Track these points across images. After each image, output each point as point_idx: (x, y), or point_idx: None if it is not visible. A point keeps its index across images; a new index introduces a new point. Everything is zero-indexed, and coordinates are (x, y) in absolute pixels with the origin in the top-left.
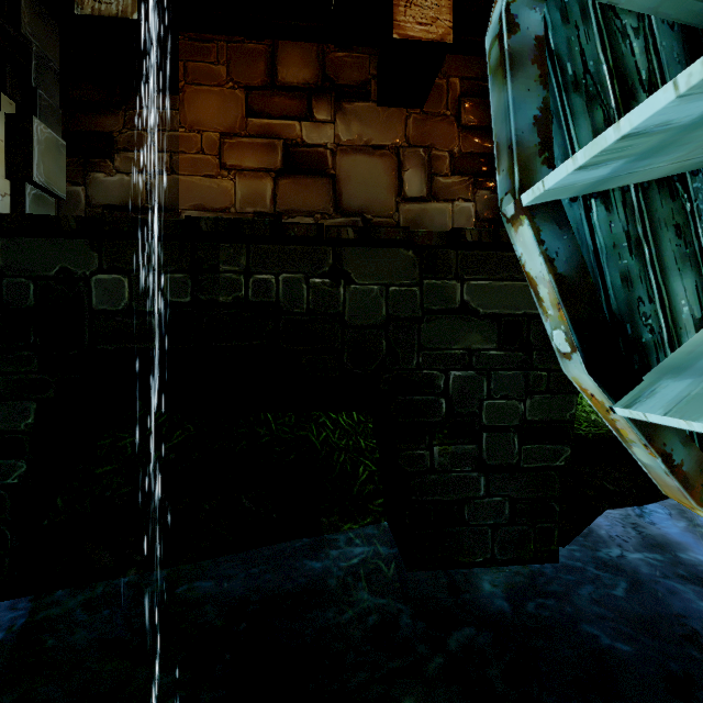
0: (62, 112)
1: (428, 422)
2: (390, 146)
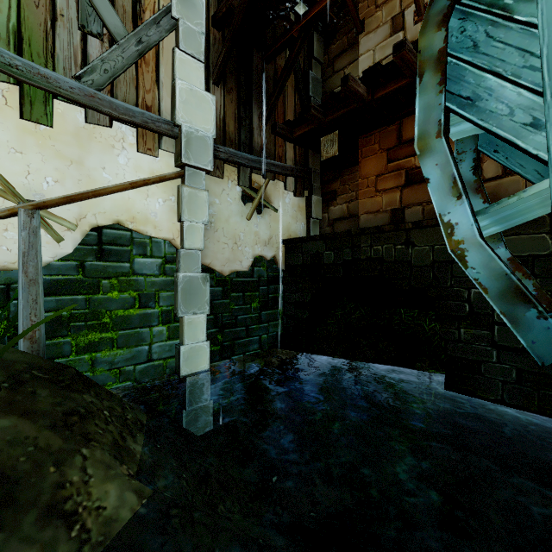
0: (321, 187)
1: (457, 315)
2: None
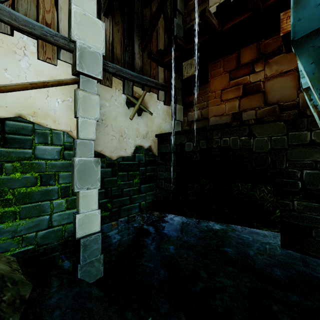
0: (182, 99)
1: (291, 190)
2: (293, 69)
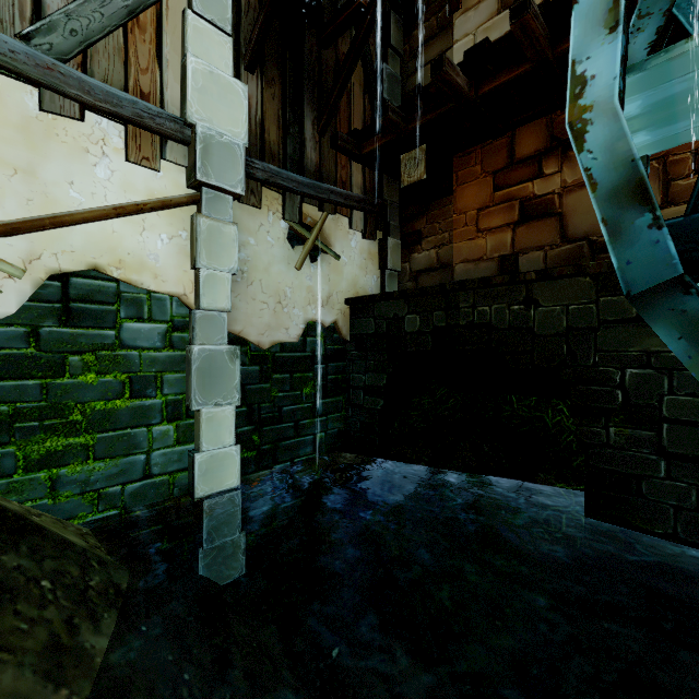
0: (399, 226)
1: (604, 407)
2: None
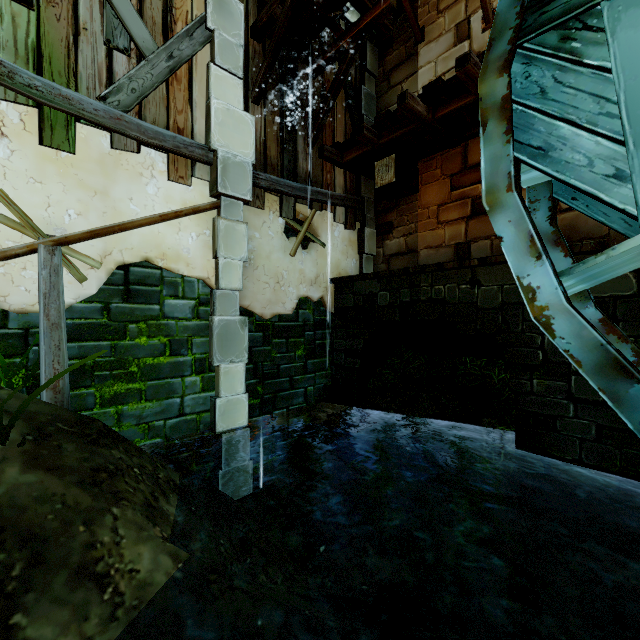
0: (375, 218)
1: (529, 364)
2: None
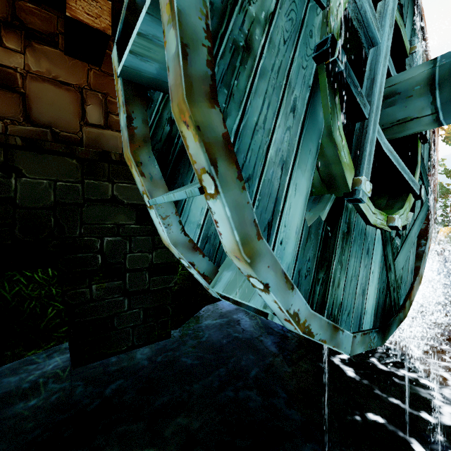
0: None
1: (88, 270)
2: (75, 85)
